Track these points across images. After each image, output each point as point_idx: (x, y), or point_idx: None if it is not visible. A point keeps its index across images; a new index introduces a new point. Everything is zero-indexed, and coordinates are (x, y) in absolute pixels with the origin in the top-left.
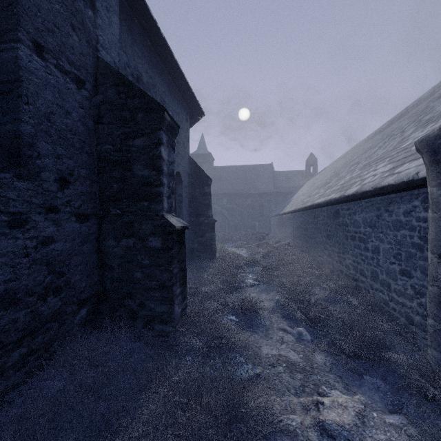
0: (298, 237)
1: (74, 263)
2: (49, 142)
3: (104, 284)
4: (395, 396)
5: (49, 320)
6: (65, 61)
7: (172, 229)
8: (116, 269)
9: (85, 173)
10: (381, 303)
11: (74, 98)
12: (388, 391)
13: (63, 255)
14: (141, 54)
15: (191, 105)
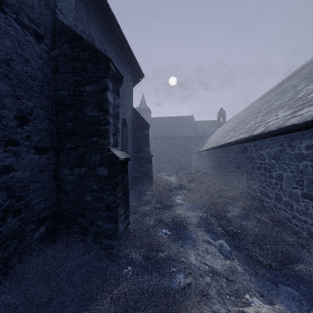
0: (213, 168)
1: (33, 188)
2: (9, 85)
3: (60, 205)
4: (310, 305)
5: (8, 238)
6: (25, 17)
7: (116, 160)
8: (70, 193)
9: (44, 113)
10: (284, 220)
11: (34, 49)
12: (303, 300)
13: (23, 182)
14: (95, 25)
15: (134, 68)
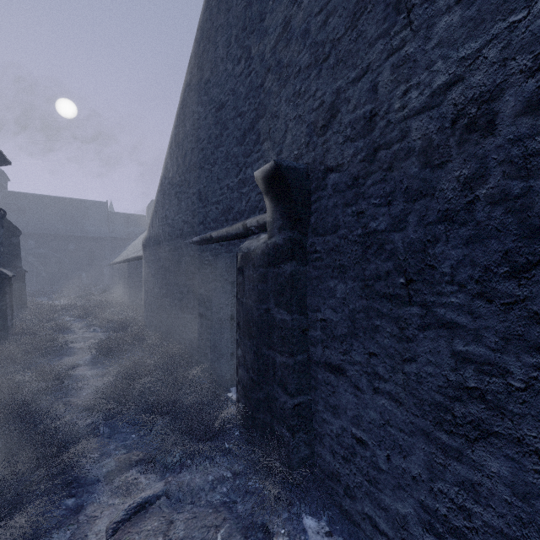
0: (123, 285)
1: None
2: None
3: None
4: None
5: None
6: None
7: (7, 276)
8: None
9: None
10: None
11: None
12: None
13: None
14: None
15: None
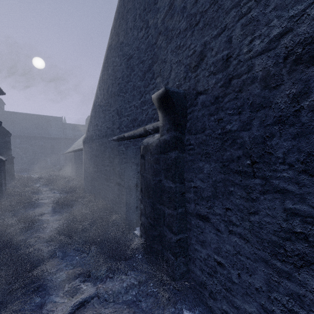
0: (71, 166)
1: None
2: None
3: None
4: None
5: None
6: None
7: (2, 160)
8: None
9: None
10: None
11: None
12: None
13: None
14: None
15: None
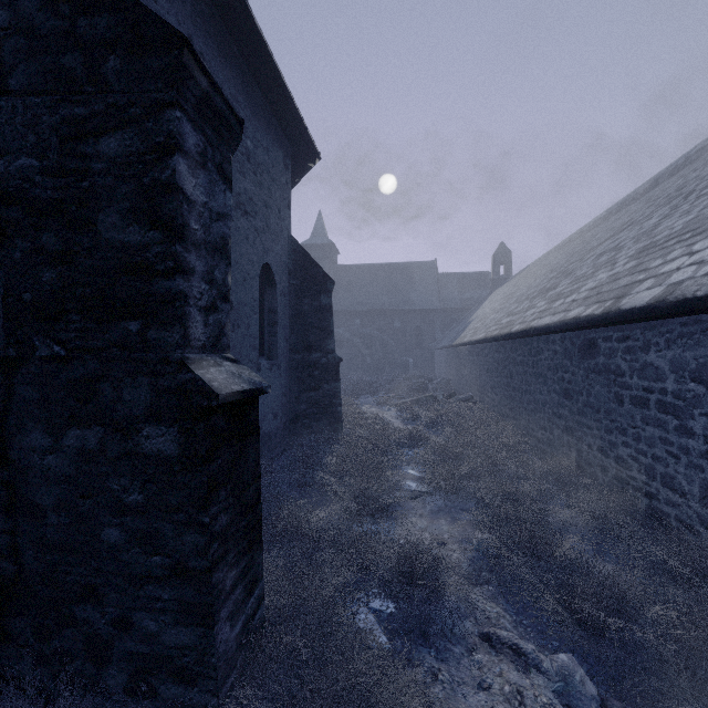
0: (492, 388)
1: None
2: None
3: (18, 556)
4: None
5: None
6: None
7: (209, 401)
8: (50, 516)
9: None
10: None
11: None
12: None
13: None
14: None
15: (295, 136)
